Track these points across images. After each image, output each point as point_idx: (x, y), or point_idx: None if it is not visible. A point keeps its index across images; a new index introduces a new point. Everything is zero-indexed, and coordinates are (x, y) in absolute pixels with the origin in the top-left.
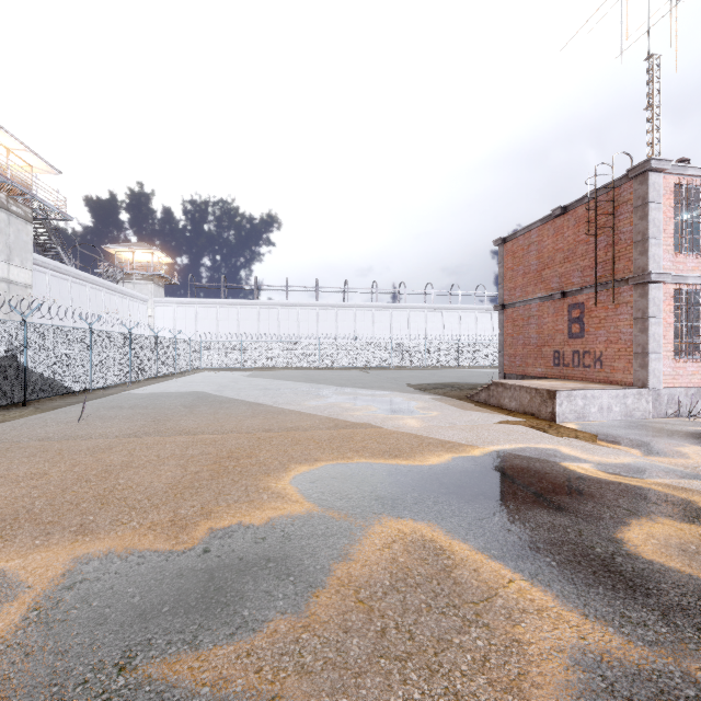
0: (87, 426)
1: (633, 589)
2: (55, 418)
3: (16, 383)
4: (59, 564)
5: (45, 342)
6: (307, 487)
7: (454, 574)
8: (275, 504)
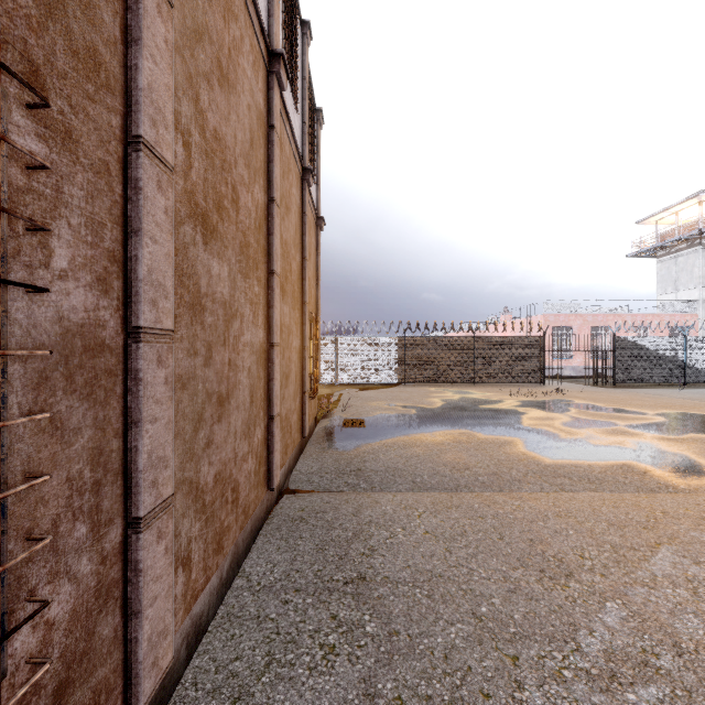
0: (676, 393)
1: (656, 429)
2: (675, 390)
3: (678, 372)
4: (582, 402)
5: (702, 347)
6: (670, 412)
7: (632, 419)
8: (645, 410)
